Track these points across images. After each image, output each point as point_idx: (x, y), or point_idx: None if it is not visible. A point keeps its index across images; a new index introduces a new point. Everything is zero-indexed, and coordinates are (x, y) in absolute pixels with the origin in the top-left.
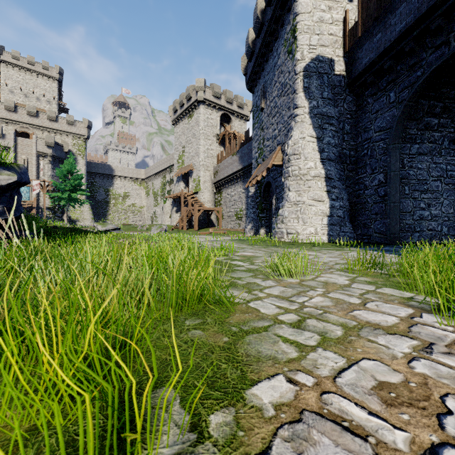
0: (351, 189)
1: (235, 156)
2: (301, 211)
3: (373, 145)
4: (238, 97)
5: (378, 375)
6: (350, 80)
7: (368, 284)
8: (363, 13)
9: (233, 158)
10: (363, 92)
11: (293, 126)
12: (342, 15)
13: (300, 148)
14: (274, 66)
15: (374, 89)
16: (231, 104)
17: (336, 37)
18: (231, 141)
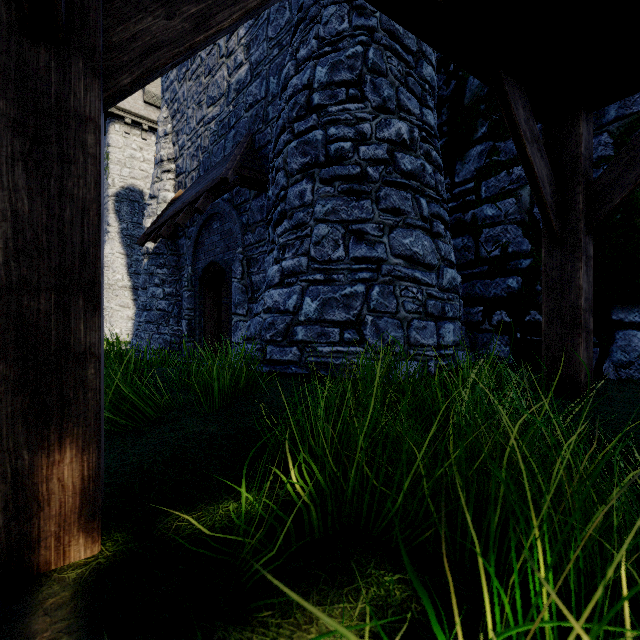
0: None
1: None
2: (109, 315)
3: None
4: None
5: None
6: None
7: None
8: None
9: None
10: None
11: (106, 240)
12: (153, 157)
13: (110, 262)
14: None
15: None
16: None
17: (148, 173)
18: None
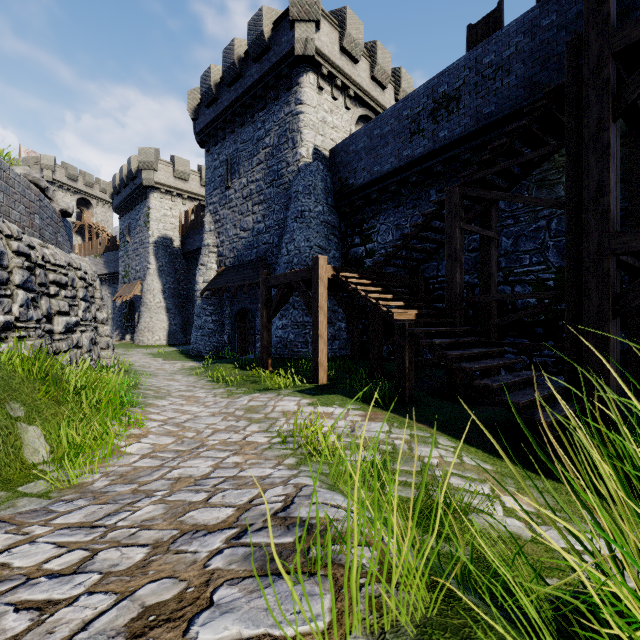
0: (185, 313)
1: (100, 258)
2: (151, 327)
3: (193, 292)
4: (102, 182)
5: (129, 358)
6: (183, 253)
7: (144, 354)
8: (186, 224)
9: (97, 260)
10: (190, 261)
11: (147, 274)
12: (179, 214)
13: (151, 290)
14: (137, 220)
15: (192, 263)
16: (92, 188)
17: (175, 225)
18: (93, 237)
